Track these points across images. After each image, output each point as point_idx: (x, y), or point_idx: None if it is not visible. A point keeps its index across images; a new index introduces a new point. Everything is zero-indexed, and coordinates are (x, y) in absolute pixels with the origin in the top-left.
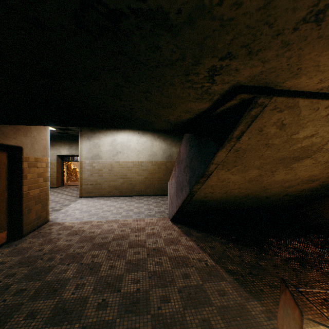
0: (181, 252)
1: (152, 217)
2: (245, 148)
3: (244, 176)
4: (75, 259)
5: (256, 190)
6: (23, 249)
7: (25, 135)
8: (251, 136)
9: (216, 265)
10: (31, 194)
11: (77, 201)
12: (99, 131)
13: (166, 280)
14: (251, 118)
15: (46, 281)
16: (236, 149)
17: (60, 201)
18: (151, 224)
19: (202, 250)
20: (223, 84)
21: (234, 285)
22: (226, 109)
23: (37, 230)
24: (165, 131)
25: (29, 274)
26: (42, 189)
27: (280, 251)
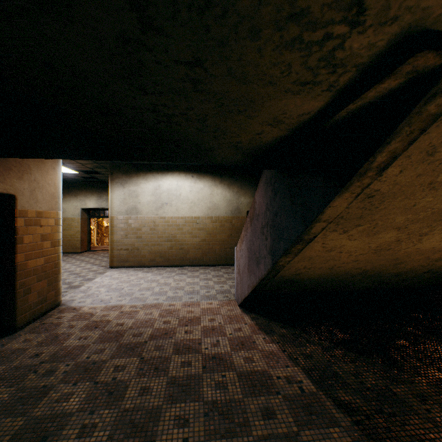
0: (257, 363)
1: (212, 299)
2: (388, 191)
3: (369, 241)
4: (88, 373)
5: (382, 264)
6: (12, 352)
7: (20, 177)
8: (407, 166)
9: (317, 392)
10: (30, 266)
11: (105, 273)
12: (138, 174)
13: (235, 422)
14: (422, 122)
15: (32, 418)
16: (369, 194)
17: (82, 273)
18: (209, 311)
19: (292, 360)
20: (379, 27)
21: (355, 437)
22: (361, 109)
23: (40, 319)
24: (230, 174)
25: (9, 401)
26: (49, 259)
27: (423, 365)
